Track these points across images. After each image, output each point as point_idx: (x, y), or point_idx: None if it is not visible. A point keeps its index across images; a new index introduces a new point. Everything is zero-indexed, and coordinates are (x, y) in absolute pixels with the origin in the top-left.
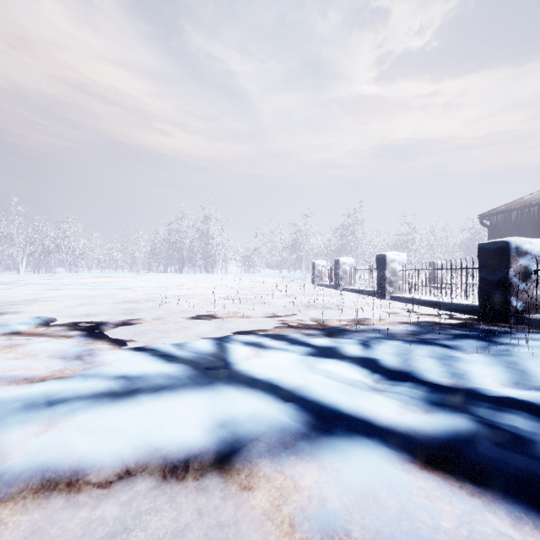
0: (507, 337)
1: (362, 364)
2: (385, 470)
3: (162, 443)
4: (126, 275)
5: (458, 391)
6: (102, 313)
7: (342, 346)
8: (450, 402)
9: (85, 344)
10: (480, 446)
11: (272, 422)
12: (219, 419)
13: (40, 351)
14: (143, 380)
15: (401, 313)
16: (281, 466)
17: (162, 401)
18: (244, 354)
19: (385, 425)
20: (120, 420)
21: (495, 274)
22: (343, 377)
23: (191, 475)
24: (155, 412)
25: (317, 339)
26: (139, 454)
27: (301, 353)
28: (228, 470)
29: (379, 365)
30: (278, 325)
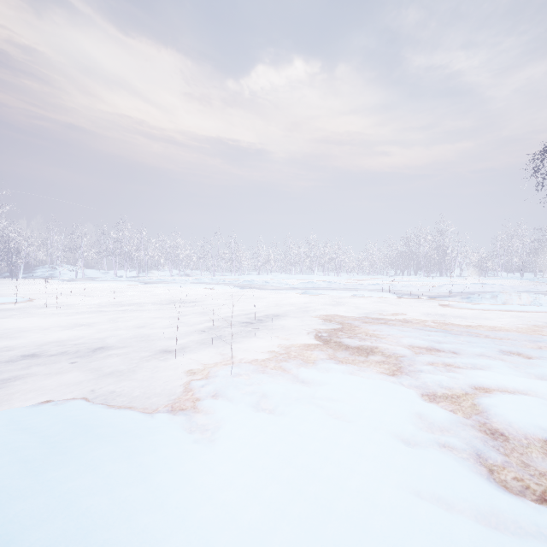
0: None
1: None
2: None
3: None
4: (383, 277)
5: None
6: None
7: None
8: None
9: None
10: None
11: None
12: None
13: None
14: None
15: None
16: None
17: None
18: None
19: None
20: None
21: None
22: None
23: None
24: None
25: None
26: None
27: None
28: None
29: None
30: None
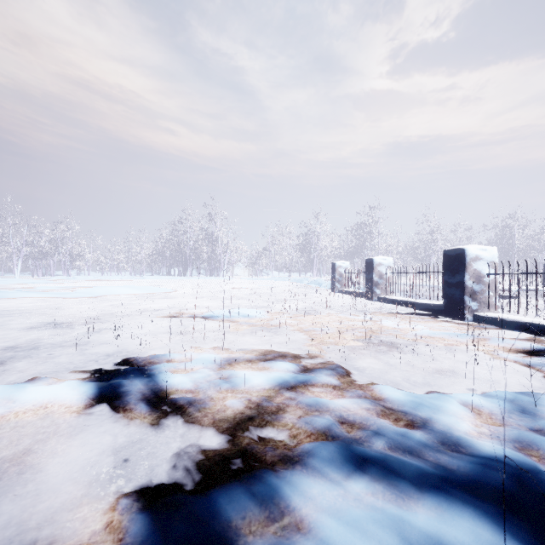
0: None
1: None
2: None
3: None
4: (124, 278)
5: None
6: None
7: None
8: None
9: None
10: None
11: None
12: None
13: None
14: None
15: None
16: None
17: None
18: None
19: None
20: None
21: None
22: None
23: None
24: None
25: None
26: None
27: None
28: None
29: None
30: (307, 435)
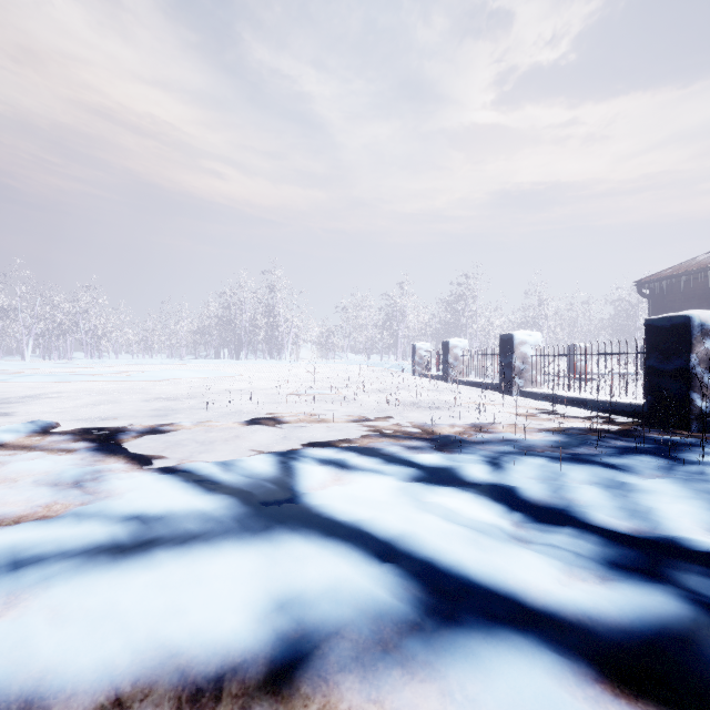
0: (694, 451)
1: (493, 495)
2: (555, 701)
3: (181, 643)
4: (164, 362)
5: (645, 542)
6: (125, 415)
7: (460, 466)
8: (639, 563)
9: (91, 463)
10: (707, 651)
11: (361, 600)
12: (277, 596)
13: (23, 474)
14: (165, 523)
15: (537, 415)
16: (377, 690)
17: (190, 561)
18: (319, 479)
19: (542, 607)
20: (119, 597)
21: (670, 362)
22: (467, 518)
23: (226, 708)
24: (177, 582)
25: (424, 455)
26: (141, 665)
27: (402, 477)
28: (288, 698)
29: (518, 498)
30: (367, 433)
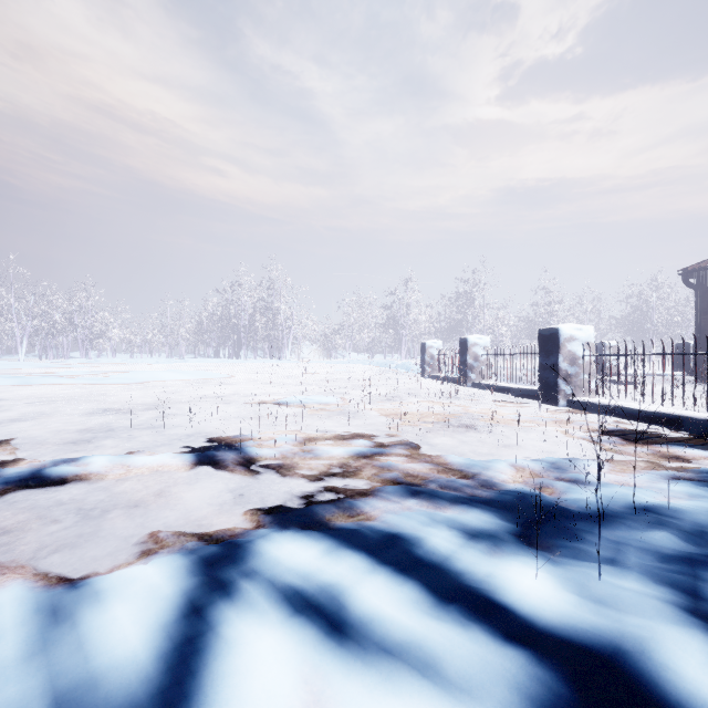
0: None
1: None
2: None
3: None
4: (160, 361)
5: None
6: (40, 438)
7: (640, 650)
8: None
9: None
10: None
11: None
12: None
13: None
14: None
15: (622, 442)
16: None
17: None
18: None
19: None
20: None
21: None
22: None
23: None
24: None
25: (513, 577)
26: None
27: (498, 706)
28: None
29: None
30: (379, 483)
